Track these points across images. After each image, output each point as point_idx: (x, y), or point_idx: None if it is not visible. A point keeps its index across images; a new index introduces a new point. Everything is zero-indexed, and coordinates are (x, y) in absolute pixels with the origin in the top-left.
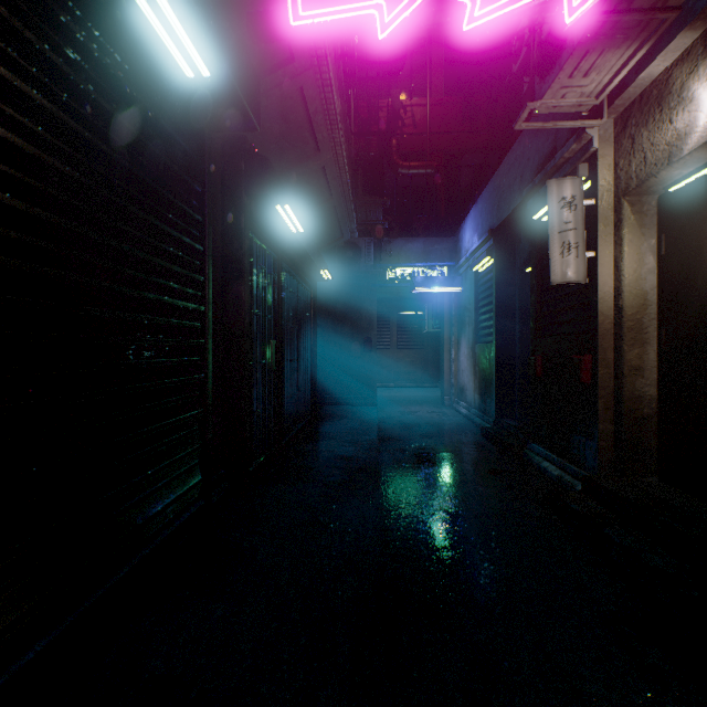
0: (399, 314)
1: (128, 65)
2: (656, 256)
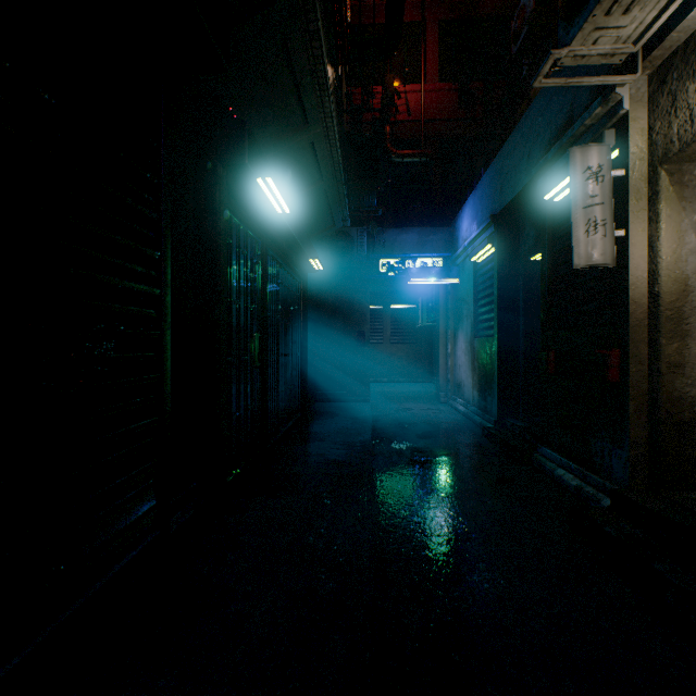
0: (392, 308)
1: None
2: None
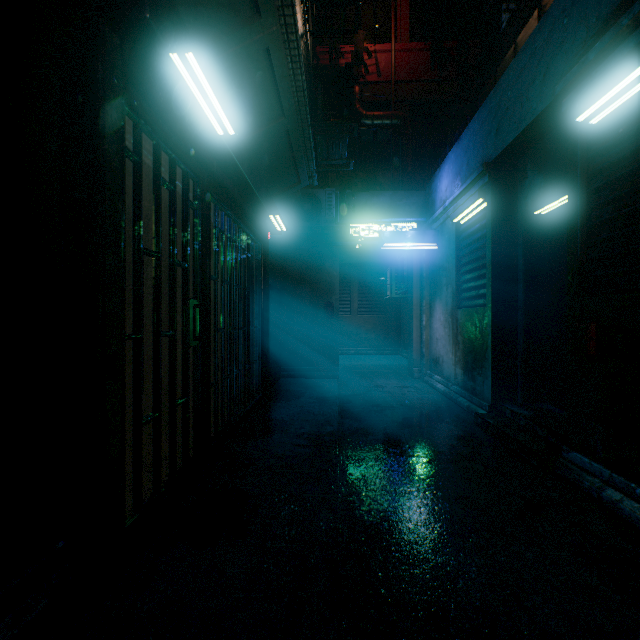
0: (359, 279)
1: None
2: None
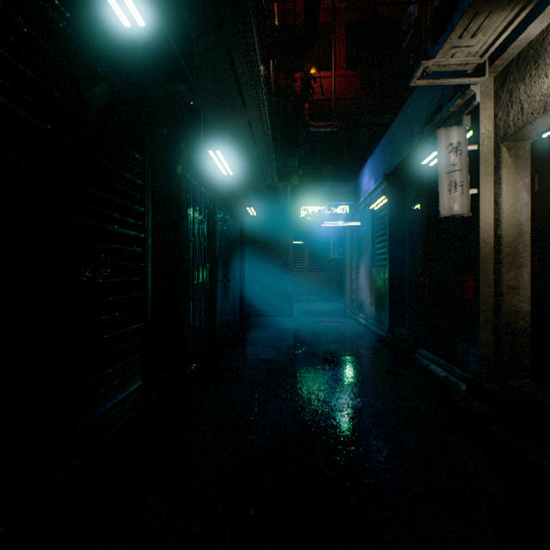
0: (310, 243)
1: (69, 12)
2: (530, 193)
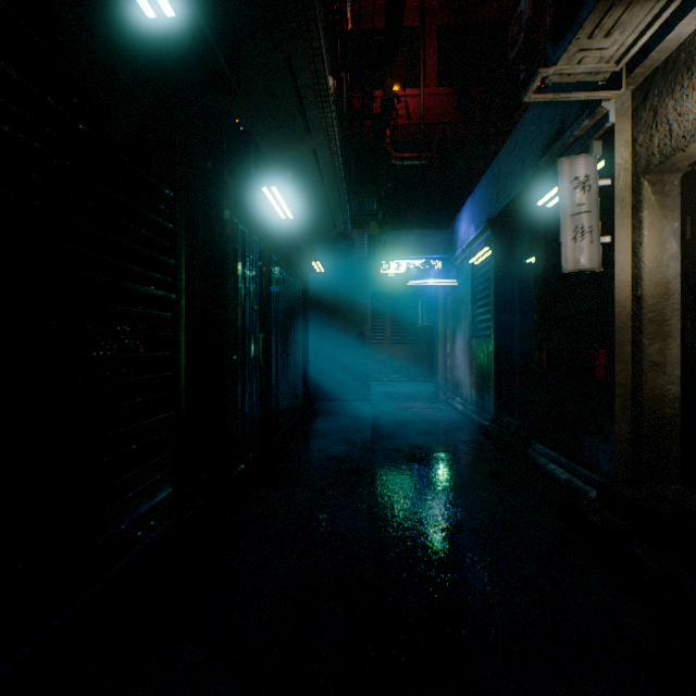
0: (392, 308)
1: None
2: (679, 241)
